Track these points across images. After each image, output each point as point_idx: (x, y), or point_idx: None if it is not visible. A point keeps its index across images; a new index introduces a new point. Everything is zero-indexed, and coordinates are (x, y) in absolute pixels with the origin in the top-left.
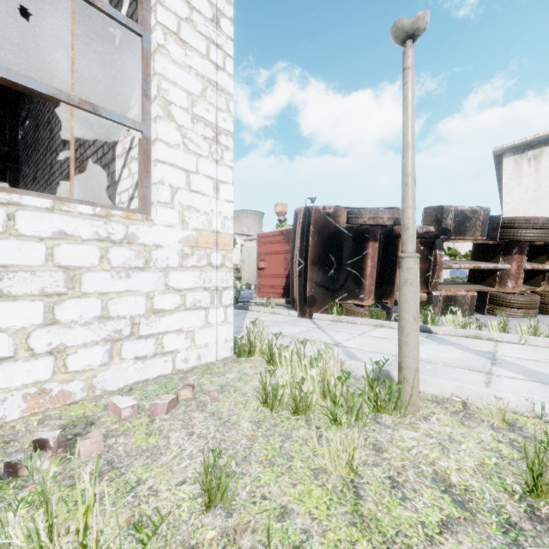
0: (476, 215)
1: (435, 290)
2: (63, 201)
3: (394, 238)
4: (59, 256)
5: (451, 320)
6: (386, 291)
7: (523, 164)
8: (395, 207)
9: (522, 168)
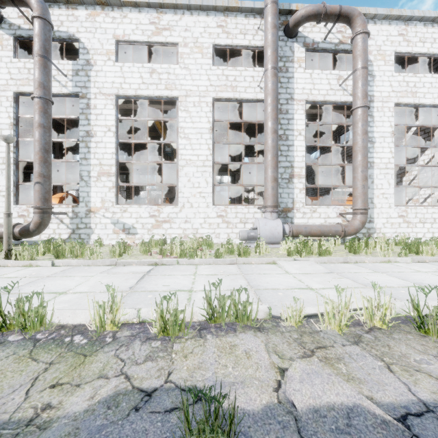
0: None
1: None
2: (431, 206)
3: None
4: (432, 216)
5: None
6: None
7: None
8: None
9: None
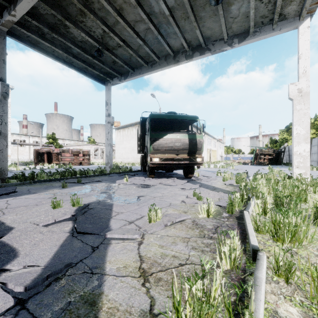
0: (66, 150)
1: (60, 161)
2: None
3: (51, 153)
4: None
5: (47, 165)
6: (51, 162)
7: (118, 132)
8: (51, 148)
9: (118, 133)
